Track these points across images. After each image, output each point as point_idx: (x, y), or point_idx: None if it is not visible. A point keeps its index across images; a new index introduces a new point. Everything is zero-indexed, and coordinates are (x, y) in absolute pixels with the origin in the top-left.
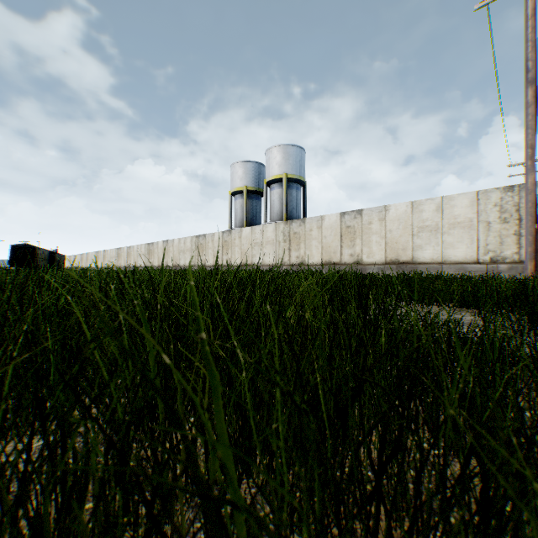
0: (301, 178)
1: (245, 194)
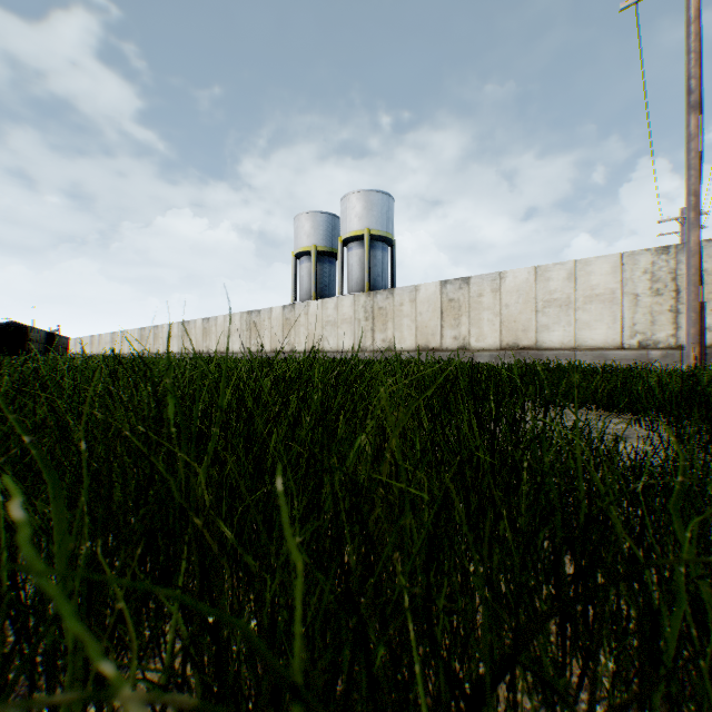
0: (388, 235)
1: (313, 256)
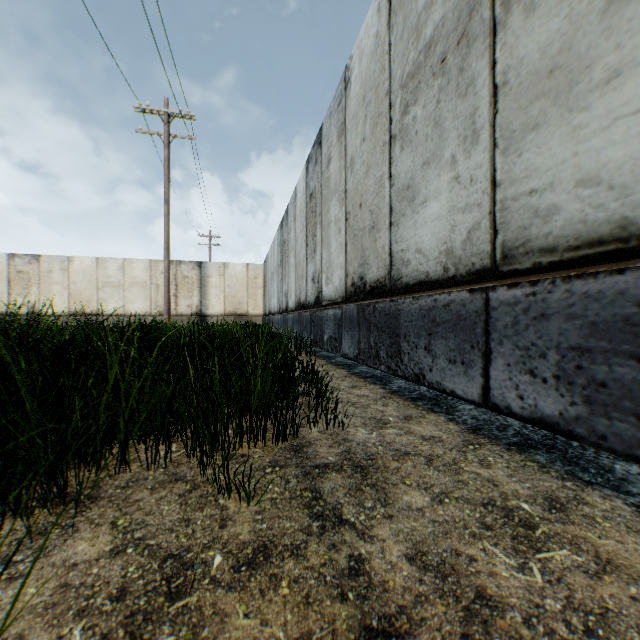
0: None
1: None
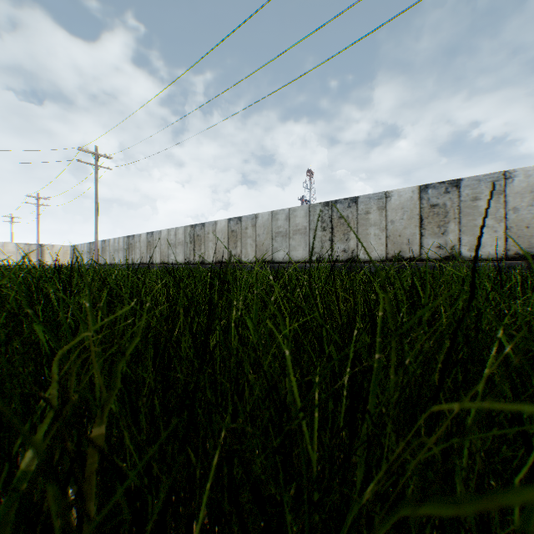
0: None
1: None
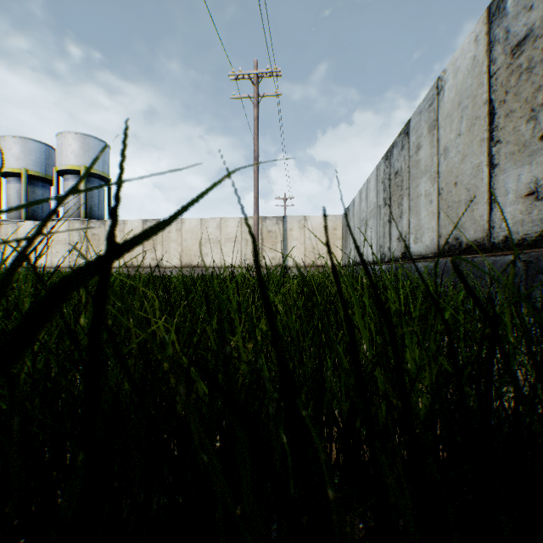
0: (105, 175)
1: (24, 179)
